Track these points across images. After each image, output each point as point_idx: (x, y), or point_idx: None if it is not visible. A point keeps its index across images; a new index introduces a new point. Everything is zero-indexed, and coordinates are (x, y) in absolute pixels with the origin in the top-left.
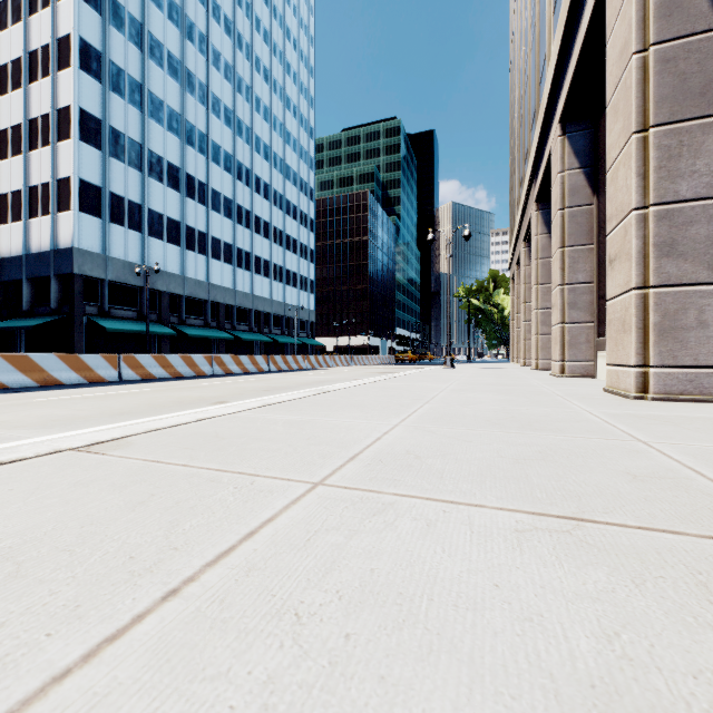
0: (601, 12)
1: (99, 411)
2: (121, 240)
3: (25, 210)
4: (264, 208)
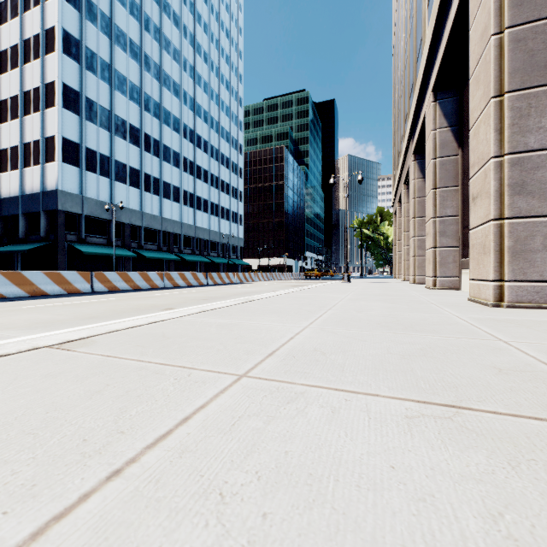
0: (465, 5)
1: (74, 316)
2: (94, 184)
3: (20, 161)
4: (204, 160)
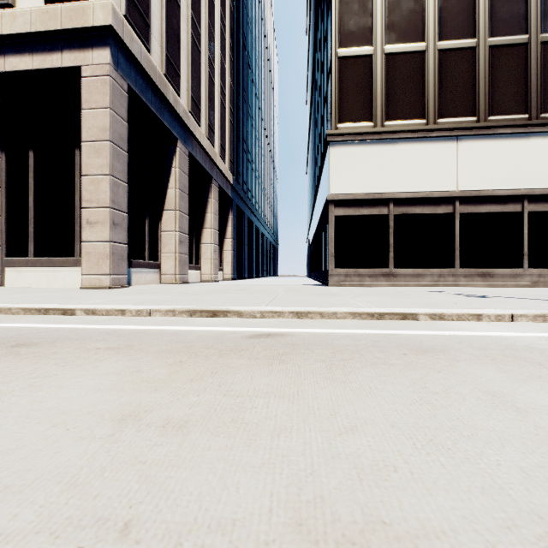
0: None
1: None
2: None
3: None
4: None
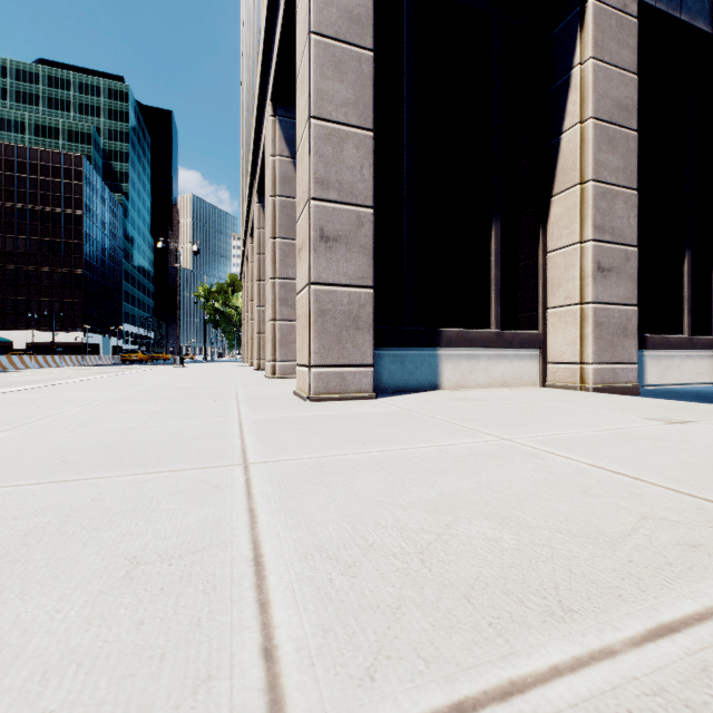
0: None
1: None
2: None
3: None
4: None
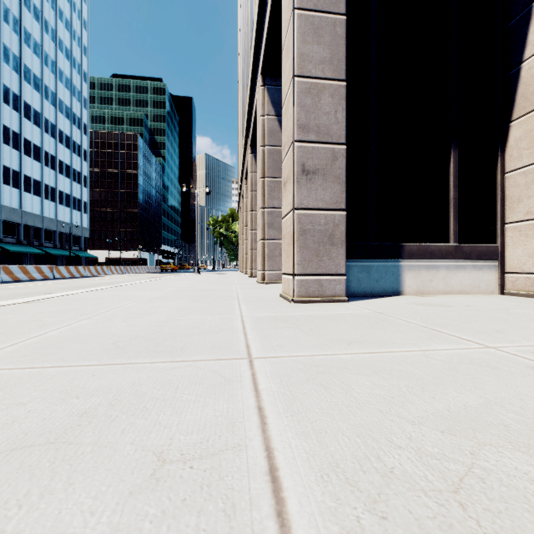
0: None
1: None
2: None
3: None
4: (35, 133)
